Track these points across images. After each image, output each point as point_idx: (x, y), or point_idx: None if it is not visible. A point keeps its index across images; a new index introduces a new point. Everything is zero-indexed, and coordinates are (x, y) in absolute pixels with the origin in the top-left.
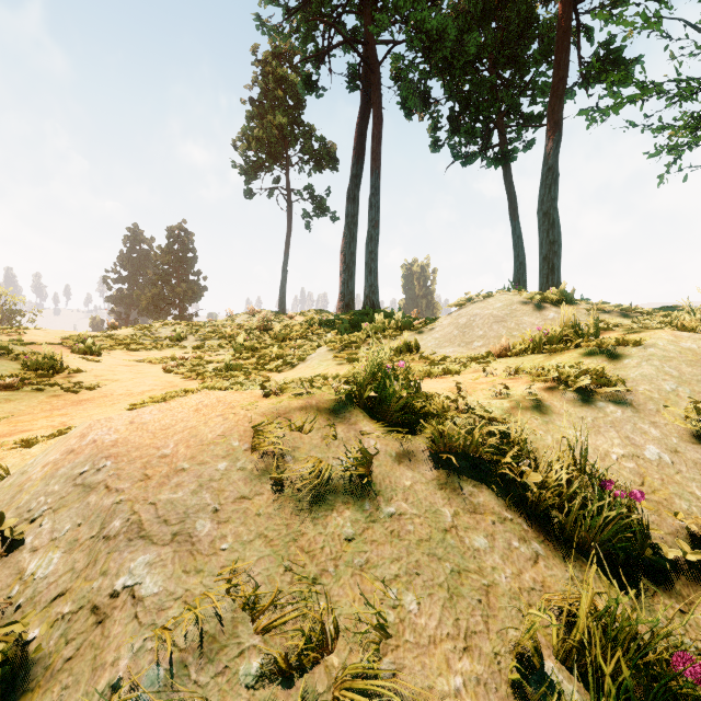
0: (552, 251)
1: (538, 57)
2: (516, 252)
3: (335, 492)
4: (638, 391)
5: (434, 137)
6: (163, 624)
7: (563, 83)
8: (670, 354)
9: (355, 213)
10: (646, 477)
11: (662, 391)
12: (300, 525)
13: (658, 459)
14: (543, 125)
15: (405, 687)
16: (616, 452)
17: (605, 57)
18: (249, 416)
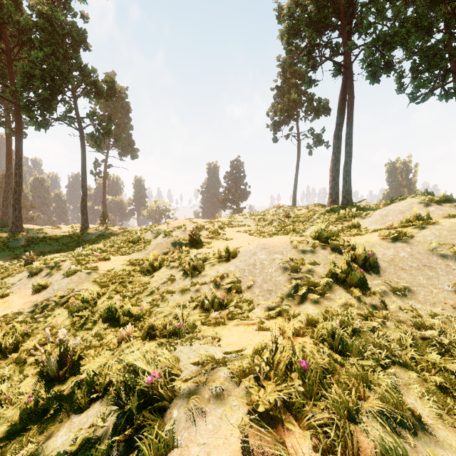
0: None
1: None
2: None
3: (307, 252)
4: (414, 239)
5: (399, 83)
6: (282, 260)
7: None
8: (444, 227)
9: (339, 146)
10: (394, 259)
11: (425, 240)
12: (300, 255)
13: (403, 256)
14: None
15: (313, 269)
16: (389, 254)
17: None
18: (290, 240)
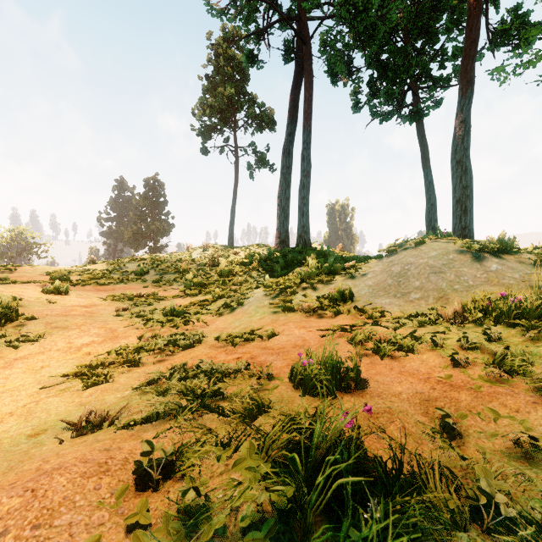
0: (465, 195)
1: (449, 25)
2: (428, 195)
3: None
4: None
5: (355, 100)
6: None
7: (475, 46)
8: None
9: (289, 164)
10: None
11: None
12: None
13: None
14: (452, 85)
15: None
16: None
17: (512, 22)
18: None
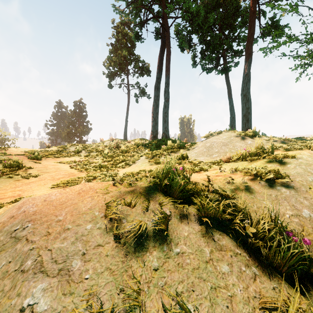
0: (247, 112)
1: (241, 24)
2: (231, 112)
3: (148, 240)
4: (296, 181)
5: (194, 61)
6: None
7: (252, 36)
8: (310, 162)
9: (158, 95)
10: (304, 226)
11: (307, 181)
12: (129, 261)
13: (309, 217)
14: (243, 55)
15: None
16: (288, 213)
17: (271, 24)
18: (104, 198)
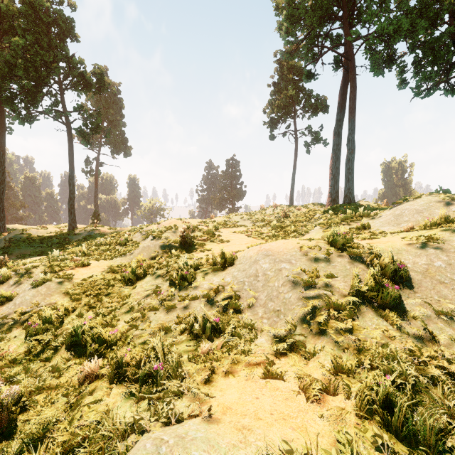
0: None
1: None
2: None
3: (320, 260)
4: (449, 245)
5: (400, 79)
6: (291, 271)
7: None
8: None
9: (339, 142)
10: (429, 270)
11: None
12: (312, 264)
13: (439, 266)
14: None
15: (331, 283)
16: (421, 263)
17: None
18: (298, 244)
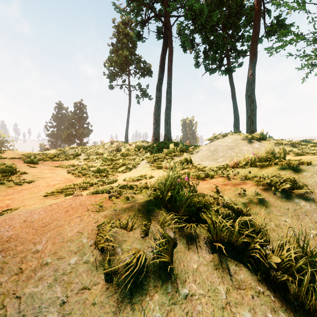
0: (252, 114)
1: (245, 23)
2: (235, 114)
3: (148, 277)
4: (315, 192)
5: (196, 61)
6: None
7: (257, 35)
8: None
9: (160, 96)
10: None
11: None
12: (123, 311)
13: None
14: (247, 55)
15: None
16: (311, 233)
17: (276, 23)
18: (96, 218)
